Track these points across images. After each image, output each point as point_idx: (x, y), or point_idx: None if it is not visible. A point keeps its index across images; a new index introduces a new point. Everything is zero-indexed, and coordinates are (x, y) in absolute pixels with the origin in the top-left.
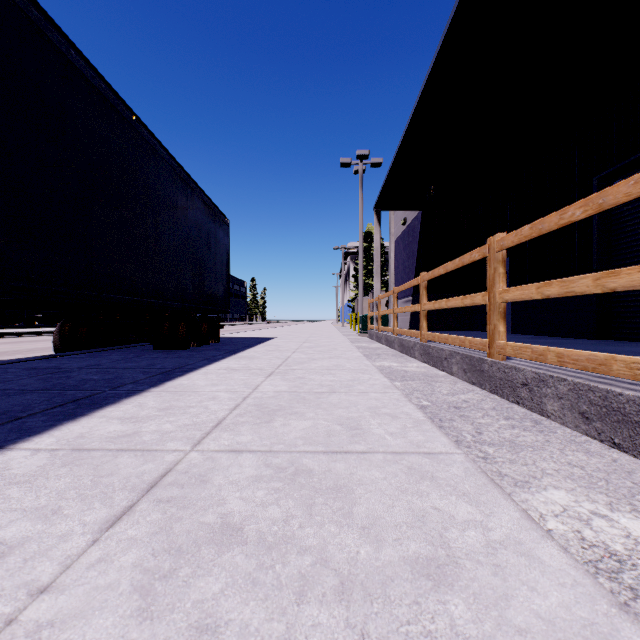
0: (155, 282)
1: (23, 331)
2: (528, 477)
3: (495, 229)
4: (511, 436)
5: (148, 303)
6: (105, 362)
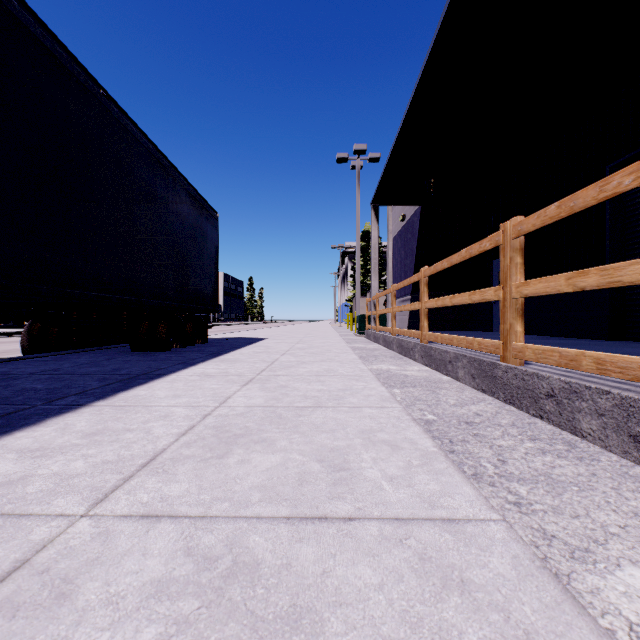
0: (128, 277)
1: (8, 331)
2: (587, 541)
3: (498, 224)
4: (544, 466)
5: (118, 300)
6: (66, 366)
